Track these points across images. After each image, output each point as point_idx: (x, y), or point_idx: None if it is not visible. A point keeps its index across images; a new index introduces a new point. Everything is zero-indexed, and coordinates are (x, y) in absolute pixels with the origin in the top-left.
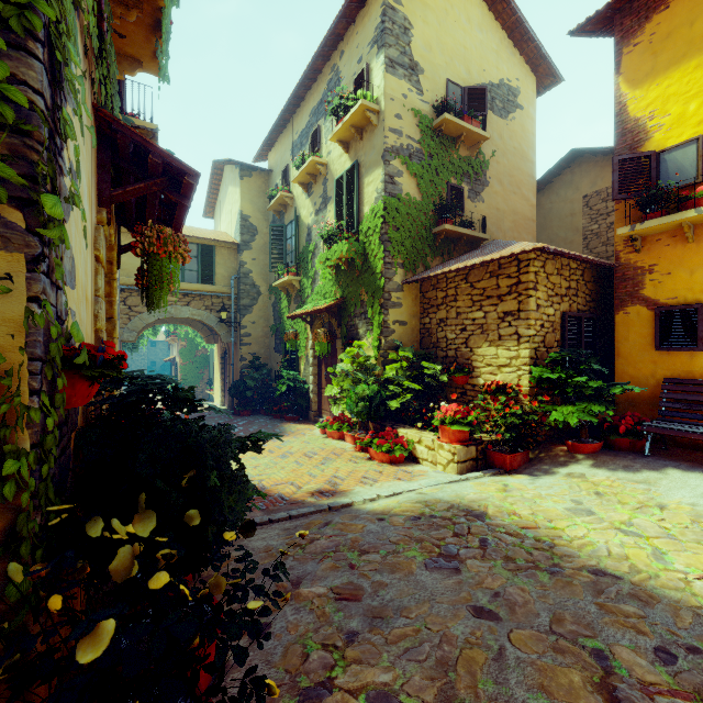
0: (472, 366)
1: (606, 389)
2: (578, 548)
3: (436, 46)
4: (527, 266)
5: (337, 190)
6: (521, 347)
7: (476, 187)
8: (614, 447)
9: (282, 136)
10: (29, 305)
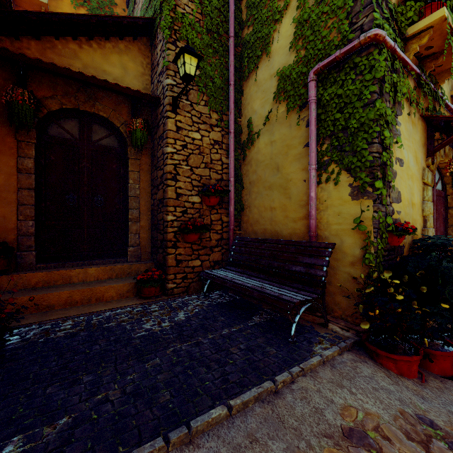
0: None
1: None
2: None
3: None
4: None
5: None
6: None
7: None
8: None
9: None
10: (373, 213)
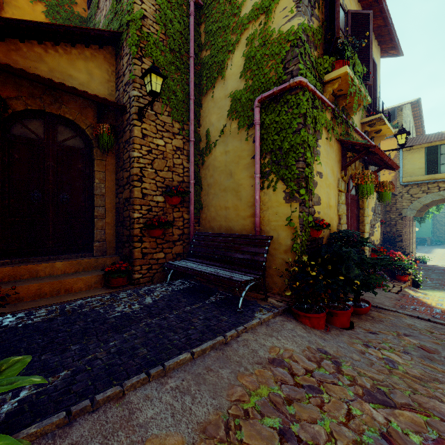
0: None
1: None
2: None
3: None
4: None
5: None
6: None
7: None
8: None
9: None
10: (299, 213)
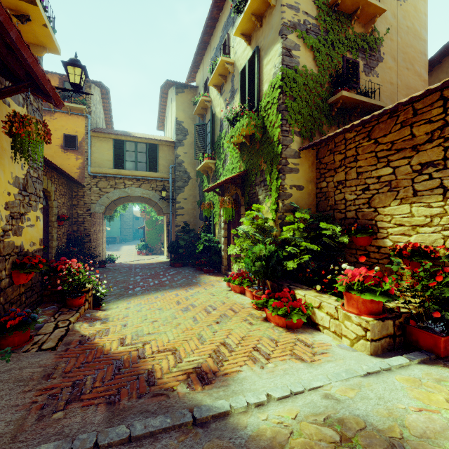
0: (377, 226)
1: None
2: None
3: None
4: None
5: (241, 80)
6: (448, 202)
7: (370, 62)
8: None
9: (204, 58)
10: None
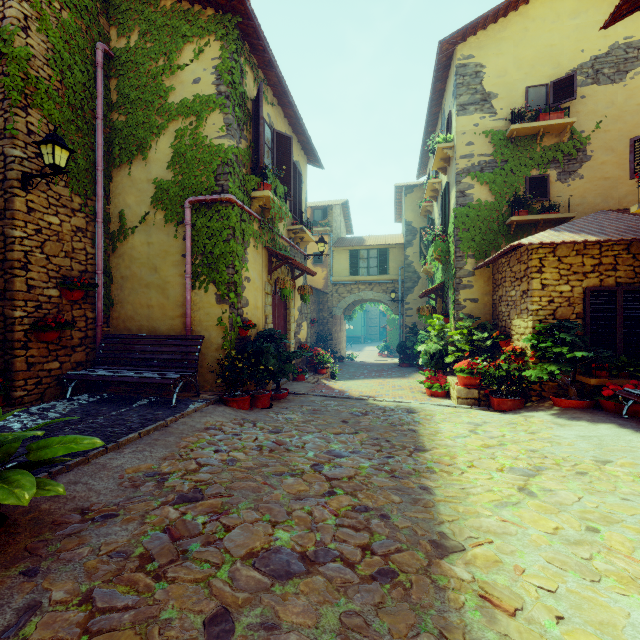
0: (511, 334)
1: (568, 354)
2: (426, 426)
3: (513, 66)
4: (530, 254)
5: (442, 202)
6: (528, 319)
7: (569, 167)
8: (603, 408)
9: (430, 158)
10: (229, 314)
